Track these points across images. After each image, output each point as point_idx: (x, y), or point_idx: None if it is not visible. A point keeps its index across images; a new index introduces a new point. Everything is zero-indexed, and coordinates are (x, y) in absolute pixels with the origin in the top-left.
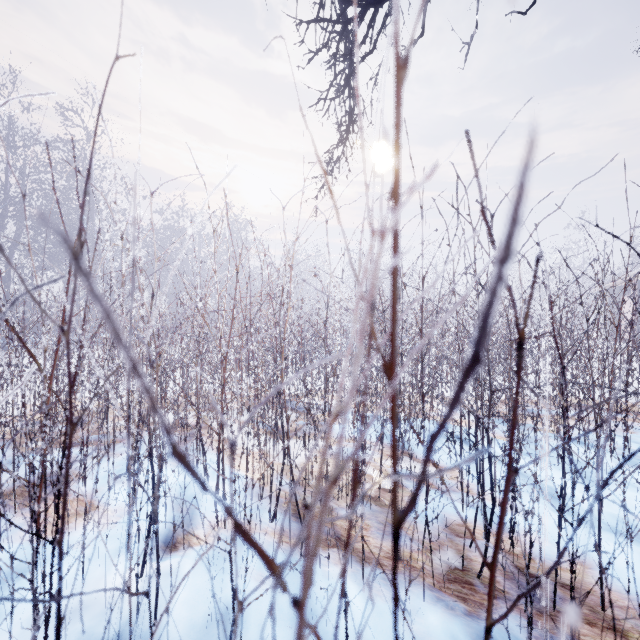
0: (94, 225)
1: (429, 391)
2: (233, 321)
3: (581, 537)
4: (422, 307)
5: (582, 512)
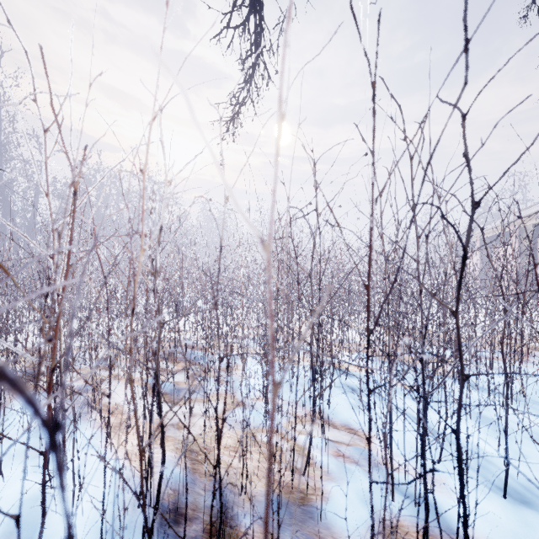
0: (2, 175)
1: (382, 385)
2: (66, 271)
3: (538, 537)
4: (370, 249)
5: (520, 489)
